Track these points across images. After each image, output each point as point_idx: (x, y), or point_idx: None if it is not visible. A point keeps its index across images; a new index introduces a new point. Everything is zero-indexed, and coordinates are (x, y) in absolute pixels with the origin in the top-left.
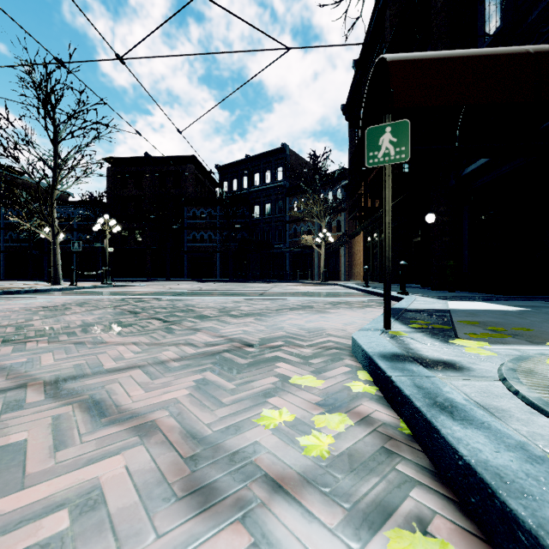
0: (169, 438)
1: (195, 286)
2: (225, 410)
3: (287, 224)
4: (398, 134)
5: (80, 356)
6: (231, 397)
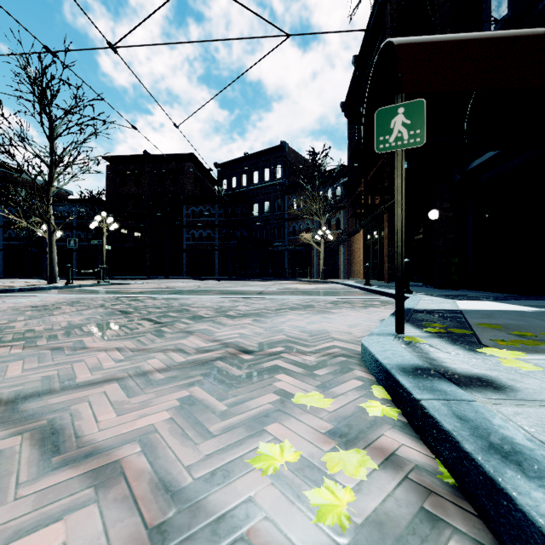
0: (134, 491)
1: (193, 284)
2: (212, 443)
3: (286, 222)
4: (412, 115)
5: (53, 365)
6: (220, 423)
